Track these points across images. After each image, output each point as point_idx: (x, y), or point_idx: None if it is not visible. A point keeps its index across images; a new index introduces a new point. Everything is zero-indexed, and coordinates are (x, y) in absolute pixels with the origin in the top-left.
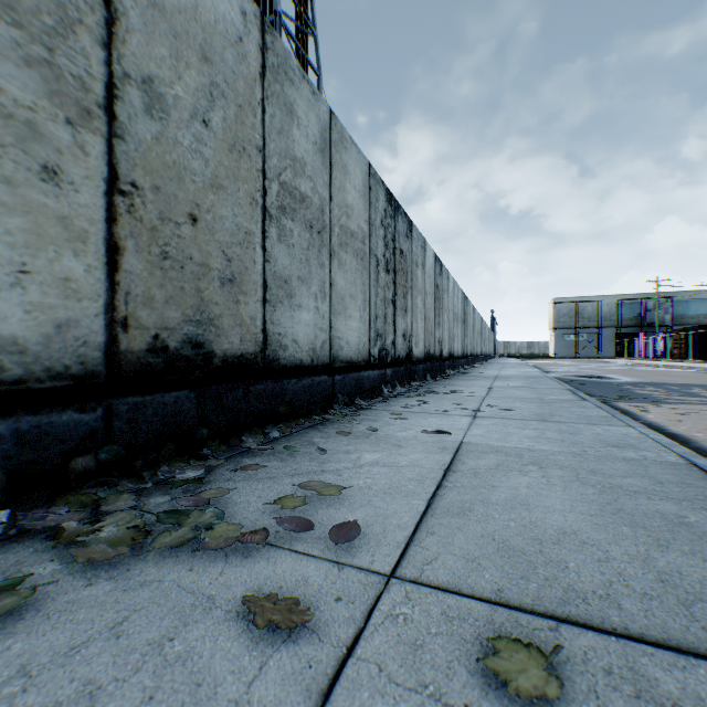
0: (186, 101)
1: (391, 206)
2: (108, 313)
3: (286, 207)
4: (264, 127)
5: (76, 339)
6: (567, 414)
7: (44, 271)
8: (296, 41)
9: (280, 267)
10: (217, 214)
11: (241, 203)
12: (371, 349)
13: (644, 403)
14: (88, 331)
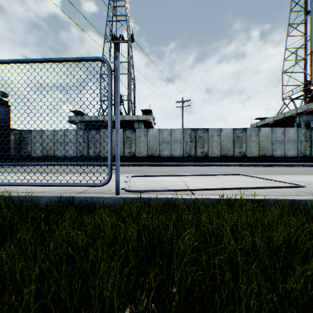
0: (263, 140)
1: (308, 129)
2: (258, 154)
3: (274, 142)
4: (271, 137)
5: (257, 155)
6: None
7: (255, 152)
8: None
9: (273, 148)
10: (266, 146)
11: (268, 144)
12: (297, 155)
13: None
14: (257, 155)
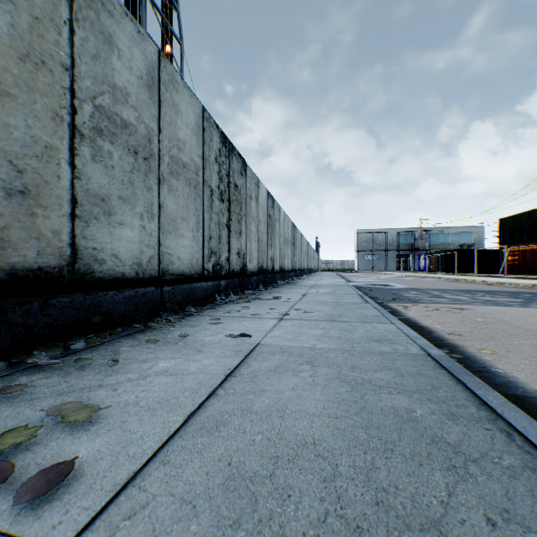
0: None
1: (226, 147)
2: None
3: (104, 129)
4: (73, 48)
5: None
6: (351, 315)
7: None
8: (161, 12)
9: (95, 186)
10: (1, 122)
11: (39, 116)
12: (205, 264)
13: (408, 303)
14: None
